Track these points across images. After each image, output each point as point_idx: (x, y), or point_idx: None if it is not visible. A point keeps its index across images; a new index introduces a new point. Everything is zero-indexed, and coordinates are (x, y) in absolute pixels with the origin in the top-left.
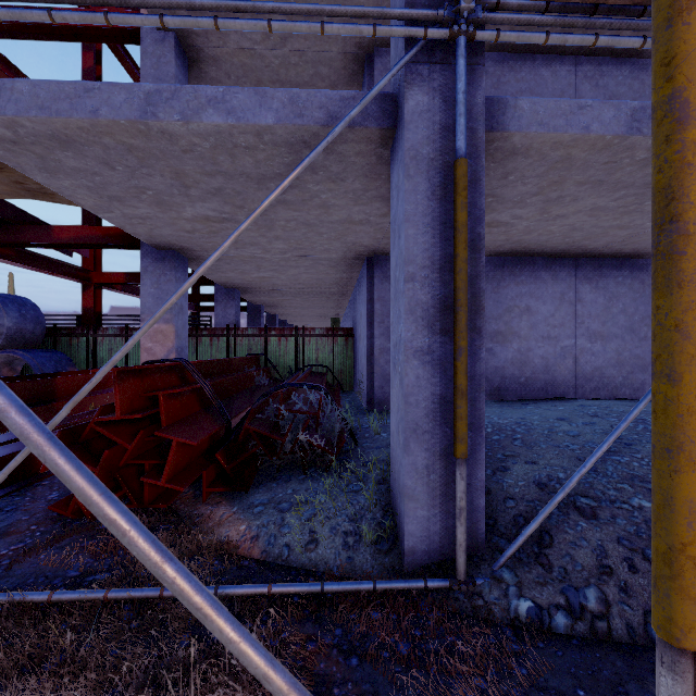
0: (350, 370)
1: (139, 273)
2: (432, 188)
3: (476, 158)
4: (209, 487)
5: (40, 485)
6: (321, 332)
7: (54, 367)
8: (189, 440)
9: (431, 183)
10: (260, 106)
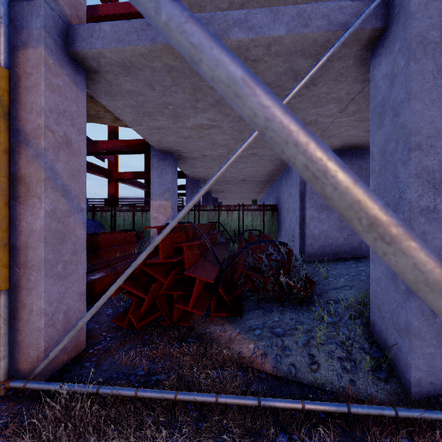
0: (275, 233)
1: (140, 172)
2: (437, 68)
3: None
4: (214, 313)
5: None
6: (255, 207)
7: (94, 229)
8: (208, 279)
9: (436, 63)
10: (274, 21)
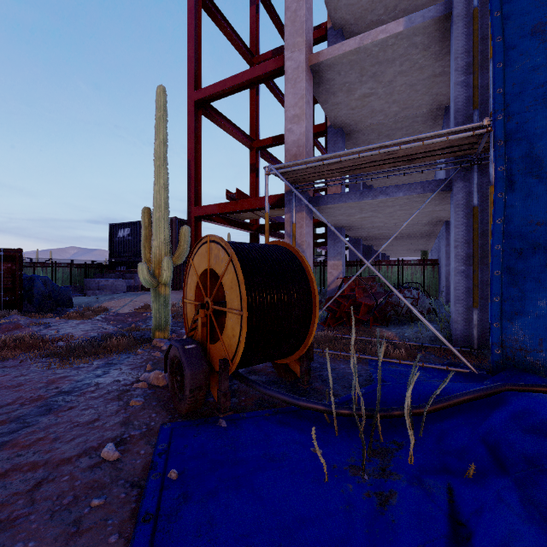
0: (436, 286)
1: None
2: (465, 215)
3: (485, 202)
4: (372, 323)
5: None
6: (415, 262)
7: None
8: (368, 303)
9: (464, 213)
10: (398, 191)
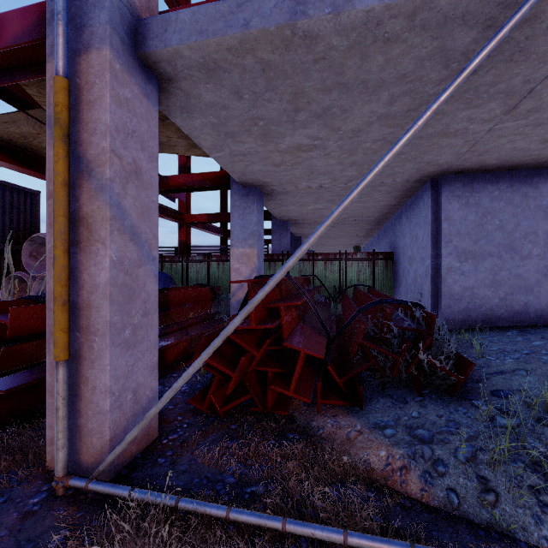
0: (390, 290)
1: (216, 213)
2: None
3: None
4: (322, 399)
5: (172, 377)
6: (362, 256)
7: (163, 284)
8: (316, 353)
9: None
10: None
